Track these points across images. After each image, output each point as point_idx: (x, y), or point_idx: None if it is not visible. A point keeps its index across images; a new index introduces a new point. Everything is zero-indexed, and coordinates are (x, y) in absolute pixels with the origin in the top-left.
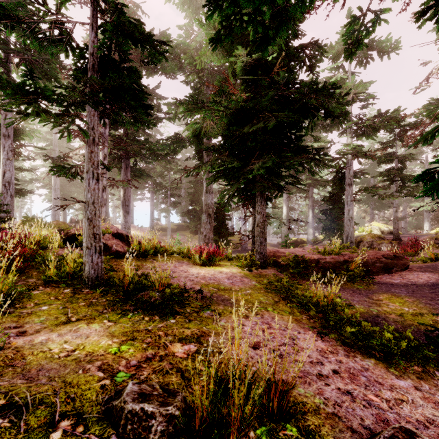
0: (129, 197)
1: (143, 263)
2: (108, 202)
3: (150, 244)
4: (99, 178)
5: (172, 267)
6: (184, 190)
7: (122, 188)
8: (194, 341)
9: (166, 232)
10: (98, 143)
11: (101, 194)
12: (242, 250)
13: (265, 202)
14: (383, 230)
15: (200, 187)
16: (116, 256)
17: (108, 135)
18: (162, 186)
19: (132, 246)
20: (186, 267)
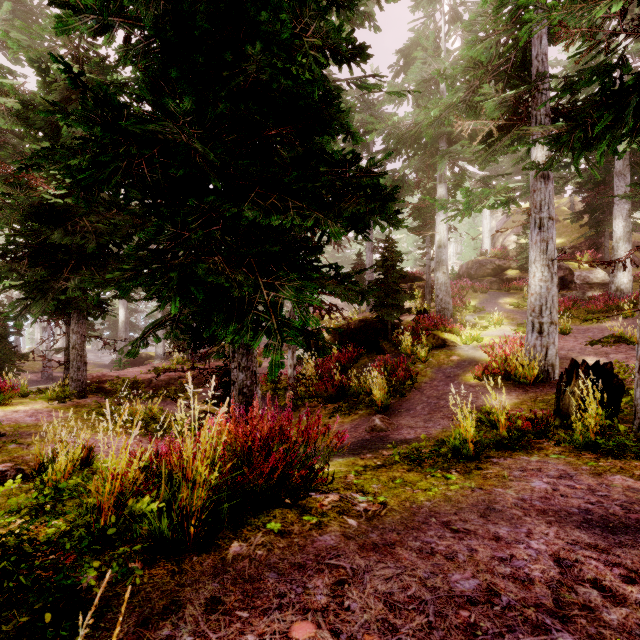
0: None
1: None
2: None
3: None
4: None
5: None
6: None
7: None
8: (8, 461)
9: None
10: None
11: None
12: (42, 379)
13: (85, 319)
14: None
15: None
16: None
17: None
18: None
19: None
20: None
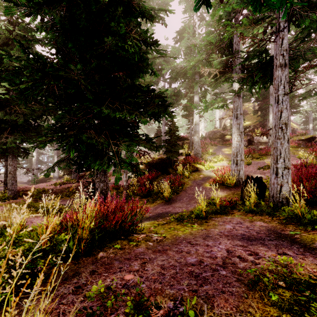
0: None
1: None
2: None
3: None
4: None
5: None
6: None
7: None
8: None
9: None
10: None
11: None
12: None
13: (16, 158)
14: None
15: None
16: None
17: None
18: None
19: None
20: None
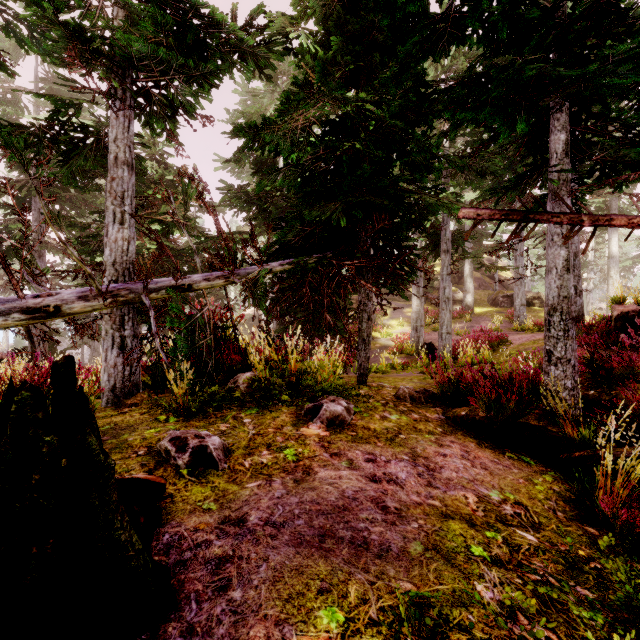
0: None
1: None
2: None
3: None
4: None
5: None
6: None
7: None
8: None
9: None
10: None
11: None
12: None
13: None
14: None
15: None
16: None
17: None
18: None
19: None
20: None
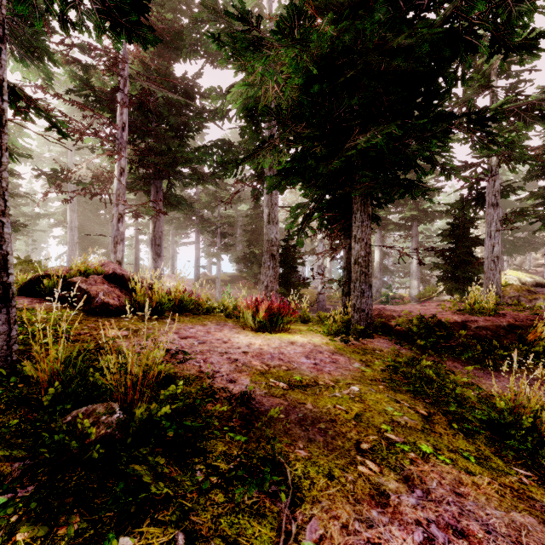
0: (161, 234)
1: (149, 326)
2: (137, 244)
3: (172, 294)
4: (6, 122)
5: (201, 335)
6: (241, 230)
7: (151, 221)
8: None
9: (216, 285)
10: (1, 37)
11: (116, 225)
12: (318, 309)
13: (370, 220)
14: (525, 282)
15: (261, 223)
16: (101, 313)
17: (129, 142)
18: (210, 223)
19: (134, 296)
20: (228, 333)
